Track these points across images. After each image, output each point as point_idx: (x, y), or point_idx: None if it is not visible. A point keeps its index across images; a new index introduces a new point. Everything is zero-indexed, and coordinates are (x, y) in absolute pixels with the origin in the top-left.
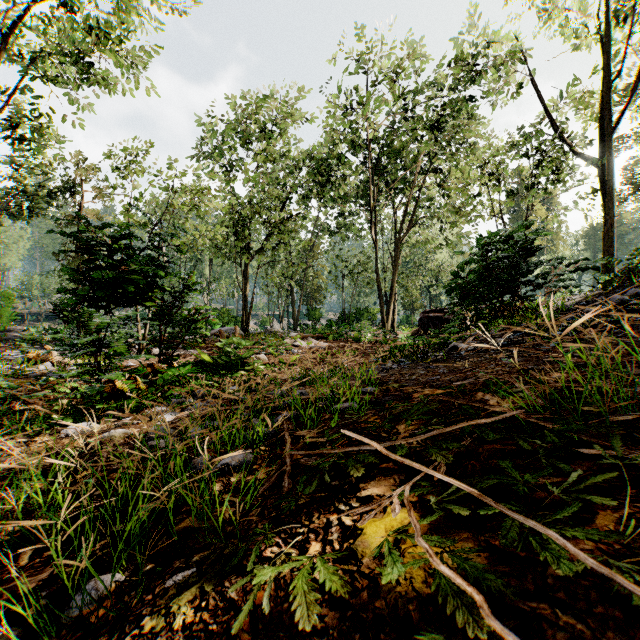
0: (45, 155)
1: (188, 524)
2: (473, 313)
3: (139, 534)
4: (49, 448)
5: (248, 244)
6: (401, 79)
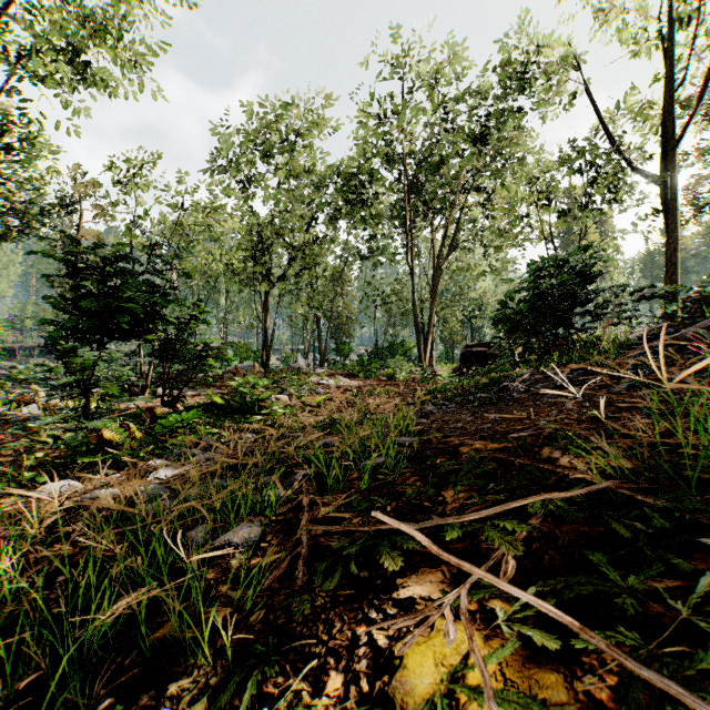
0: (36, 167)
1: (168, 632)
2: (522, 348)
3: (98, 649)
4: (16, 514)
5: (269, 270)
6: (440, 85)
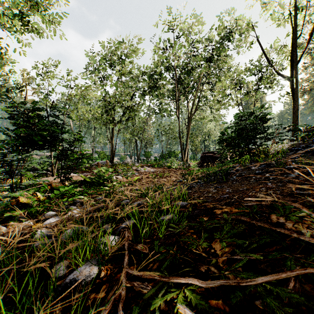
0: (4, 69)
1: None
2: (231, 154)
3: None
4: None
5: (113, 118)
6: (192, 35)
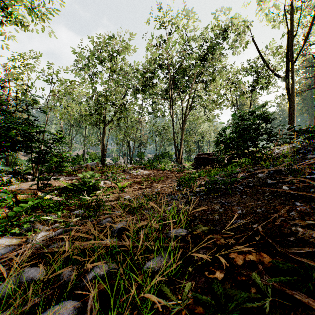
0: None
1: None
2: (229, 156)
3: None
4: None
5: (105, 117)
6: (186, 32)
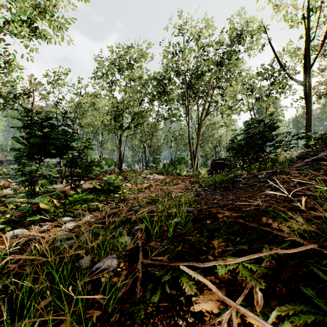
0: (12, 76)
1: (65, 326)
2: (241, 161)
3: None
4: None
5: (122, 124)
6: (201, 38)
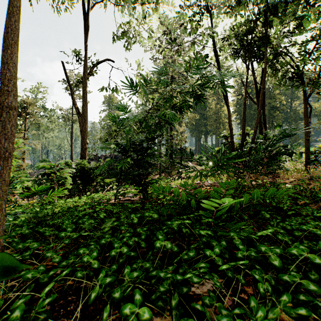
0: None
1: None
2: None
3: None
4: None
5: None
6: None
